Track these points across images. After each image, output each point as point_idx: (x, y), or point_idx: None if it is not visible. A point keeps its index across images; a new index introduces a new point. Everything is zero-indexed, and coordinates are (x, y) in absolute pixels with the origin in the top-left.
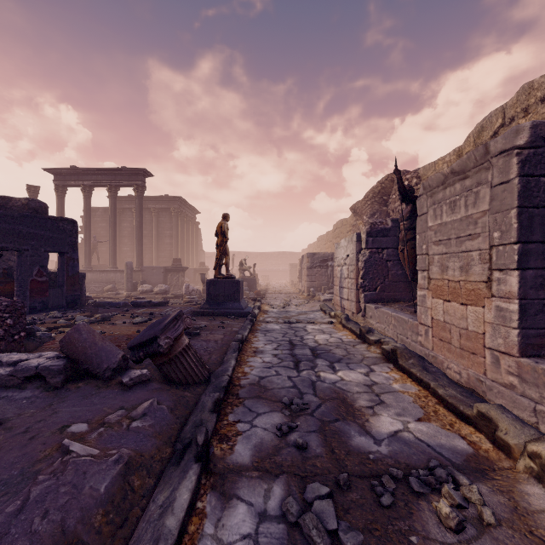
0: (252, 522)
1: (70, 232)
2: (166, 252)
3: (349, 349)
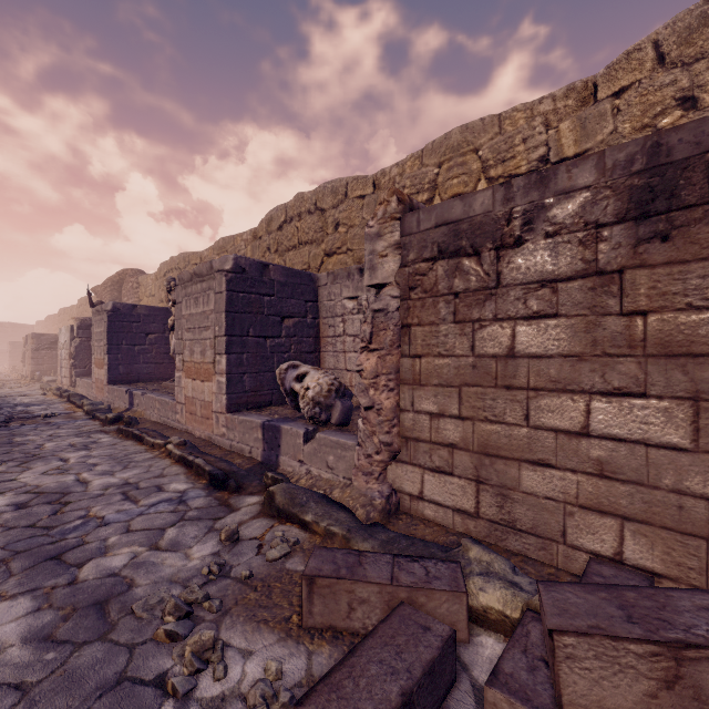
0: None
1: None
2: None
3: (47, 401)
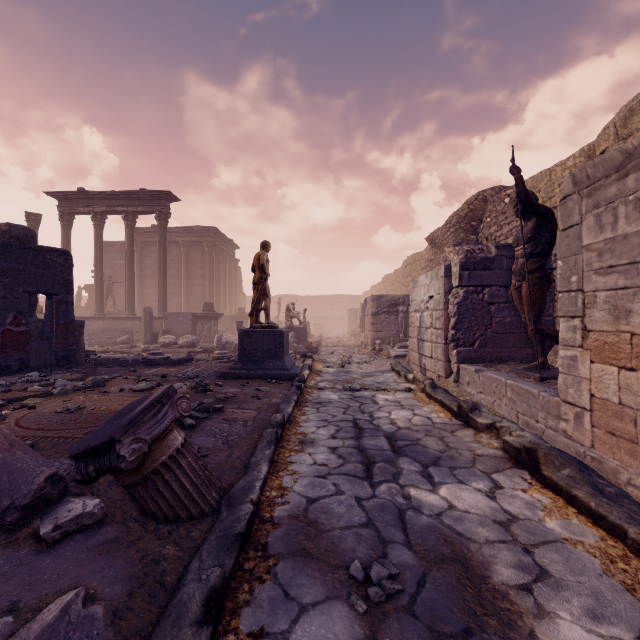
0: None
1: (61, 266)
2: (197, 295)
3: (447, 438)
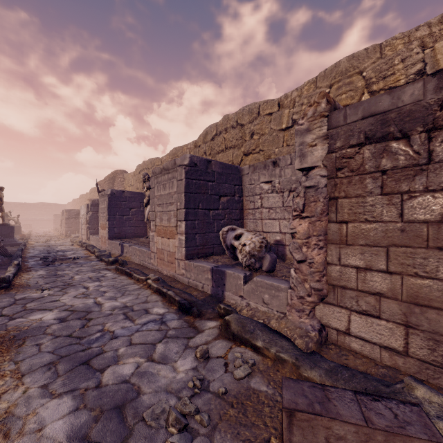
0: (35, 262)
1: None
2: None
3: (74, 249)
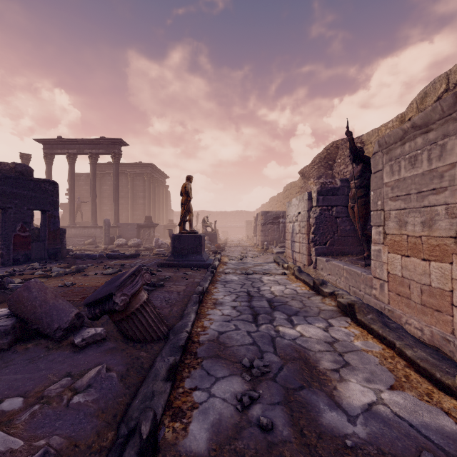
0: None
1: (51, 192)
2: (140, 211)
3: (305, 301)
